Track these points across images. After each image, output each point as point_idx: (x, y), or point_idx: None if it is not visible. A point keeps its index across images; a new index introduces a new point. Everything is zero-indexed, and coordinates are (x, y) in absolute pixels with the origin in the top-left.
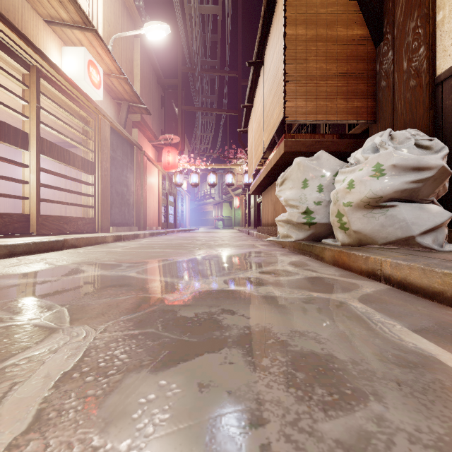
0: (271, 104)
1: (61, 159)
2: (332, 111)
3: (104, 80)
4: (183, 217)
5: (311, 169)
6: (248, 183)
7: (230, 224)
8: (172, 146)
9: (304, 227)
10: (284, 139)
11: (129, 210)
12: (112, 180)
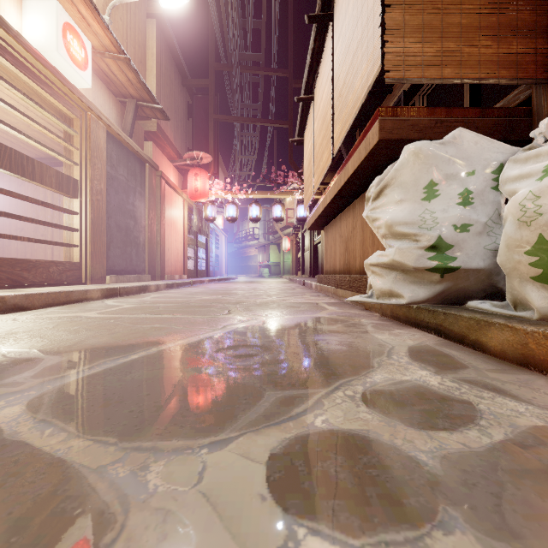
0: (349, 69)
1: (16, 171)
2: (470, 60)
3: (98, 64)
4: (219, 262)
5: (444, 160)
6: (303, 218)
7: (278, 271)
8: (201, 167)
9: (430, 276)
10: (380, 117)
11: (138, 251)
12: (110, 208)
